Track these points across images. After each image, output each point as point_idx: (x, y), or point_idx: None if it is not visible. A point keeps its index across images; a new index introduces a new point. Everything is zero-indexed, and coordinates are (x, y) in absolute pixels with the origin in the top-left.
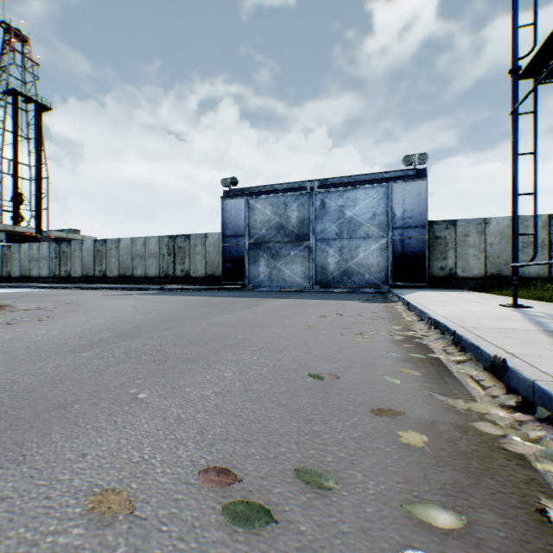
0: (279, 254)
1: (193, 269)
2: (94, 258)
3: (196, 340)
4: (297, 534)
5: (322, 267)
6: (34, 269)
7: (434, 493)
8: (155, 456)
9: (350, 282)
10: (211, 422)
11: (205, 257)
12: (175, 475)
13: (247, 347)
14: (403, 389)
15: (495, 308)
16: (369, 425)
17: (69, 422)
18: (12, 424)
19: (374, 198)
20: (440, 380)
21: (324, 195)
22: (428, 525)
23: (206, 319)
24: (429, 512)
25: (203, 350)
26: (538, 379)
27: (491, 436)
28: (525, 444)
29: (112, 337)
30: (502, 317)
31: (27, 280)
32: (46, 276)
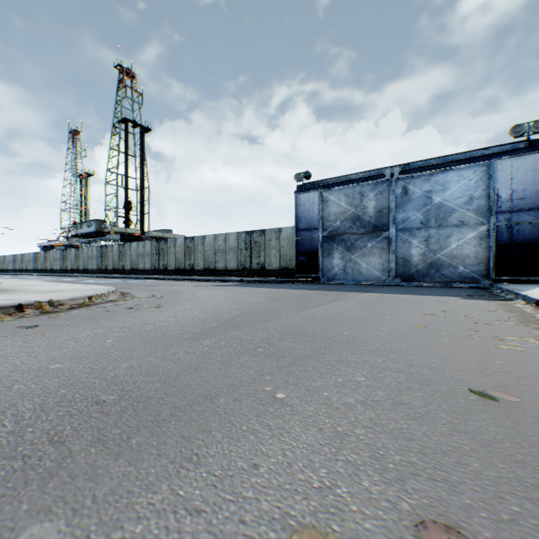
0: (354, 246)
1: (267, 262)
2: (184, 254)
3: (301, 335)
4: None
5: (404, 259)
6: (140, 263)
7: None
8: (338, 484)
9: (438, 276)
10: (379, 443)
11: (279, 250)
12: (381, 522)
13: (362, 347)
14: None
15: None
16: None
17: (222, 418)
18: (171, 413)
19: (470, 179)
20: None
21: (406, 181)
22: None
23: (298, 312)
24: None
25: (315, 346)
26: None
27: None
28: None
29: (220, 326)
30: None
31: (135, 272)
32: (148, 269)
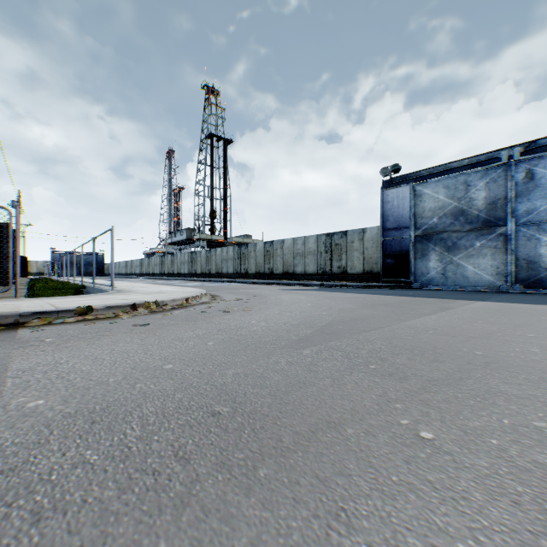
0: (456, 246)
1: (349, 265)
2: (264, 258)
3: (417, 351)
4: None
5: (528, 260)
6: (224, 267)
7: None
8: None
9: None
10: None
11: (362, 252)
12: None
13: (513, 374)
14: None
15: None
16: None
17: (359, 458)
18: (294, 440)
19: None
20: None
21: (531, 163)
22: None
23: (400, 321)
24: None
25: (443, 367)
26: None
27: None
28: None
29: (316, 334)
30: None
31: (219, 276)
32: (231, 273)
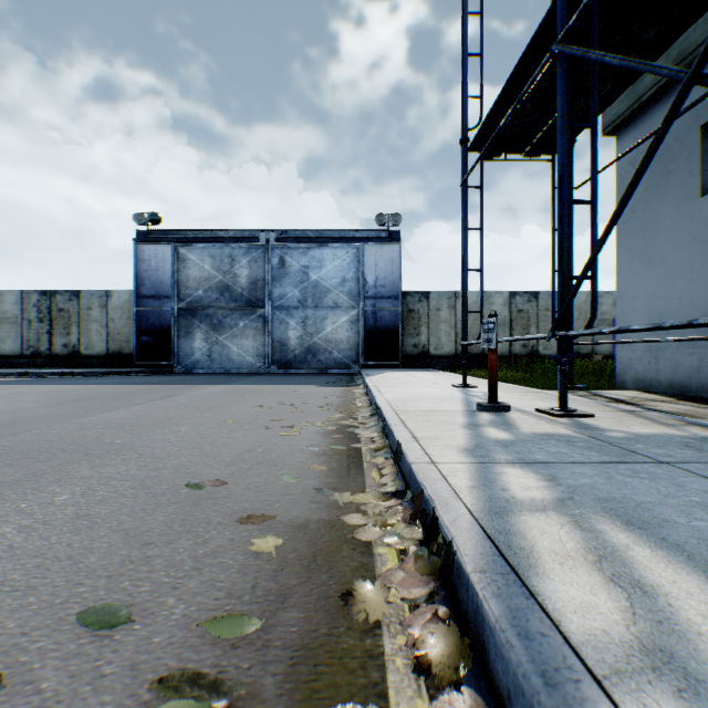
0: (223, 324)
1: (86, 343)
2: None
3: (39, 452)
4: (32, 695)
5: (281, 342)
6: None
7: (250, 602)
8: None
9: (316, 362)
10: None
11: (107, 325)
12: None
13: (120, 456)
14: (298, 488)
15: (447, 388)
16: (226, 537)
17: None
18: None
19: (344, 260)
20: (345, 473)
21: (284, 251)
22: (219, 640)
23: (79, 418)
24: (225, 625)
25: (42, 466)
26: (416, 462)
27: (354, 528)
28: (379, 530)
29: None
30: (444, 399)
31: None
32: None
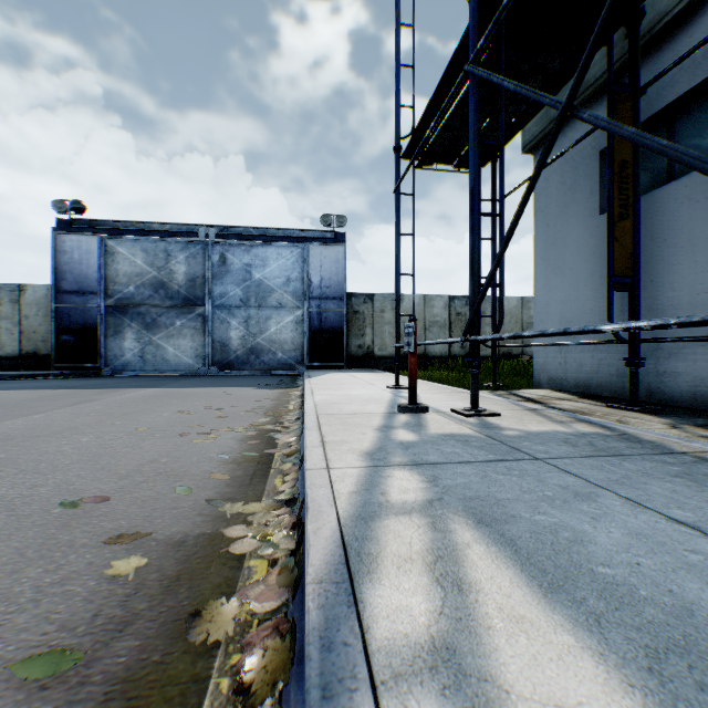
0: (158, 323)
1: None
2: None
3: None
4: None
5: (222, 343)
6: None
7: (84, 634)
8: None
9: (259, 363)
10: None
11: (20, 323)
12: None
13: None
14: (190, 500)
15: (380, 390)
16: (86, 561)
17: None
18: None
19: (288, 259)
20: (247, 481)
21: (225, 248)
22: (28, 681)
23: None
24: (40, 664)
25: None
26: (311, 468)
27: (234, 540)
28: (257, 541)
29: None
30: (372, 400)
31: None
32: None
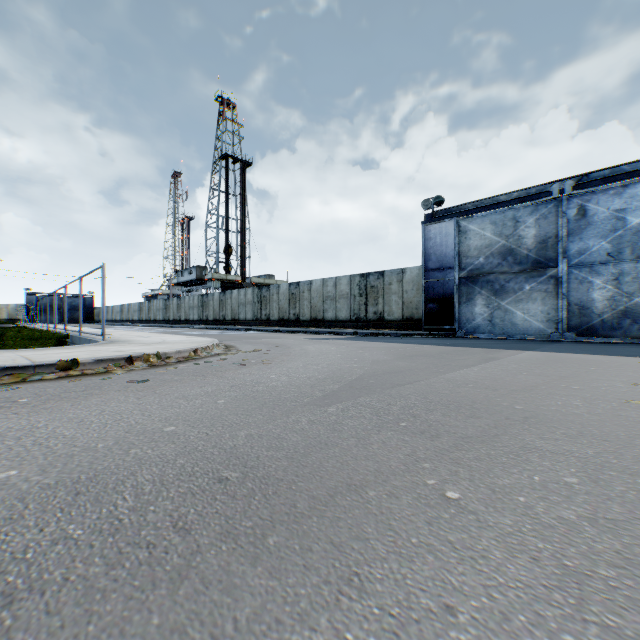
0: (505, 289)
1: (387, 311)
2: (288, 302)
3: (454, 406)
4: None
5: (580, 305)
6: (241, 313)
7: None
8: None
9: (636, 329)
10: None
11: (401, 296)
12: None
13: (551, 428)
14: None
15: None
16: None
17: (378, 521)
18: (310, 505)
19: None
20: None
21: (583, 198)
22: None
23: (439, 374)
24: None
25: (479, 423)
26: None
27: None
28: None
29: (343, 389)
30: None
31: (236, 323)
32: (249, 319)
